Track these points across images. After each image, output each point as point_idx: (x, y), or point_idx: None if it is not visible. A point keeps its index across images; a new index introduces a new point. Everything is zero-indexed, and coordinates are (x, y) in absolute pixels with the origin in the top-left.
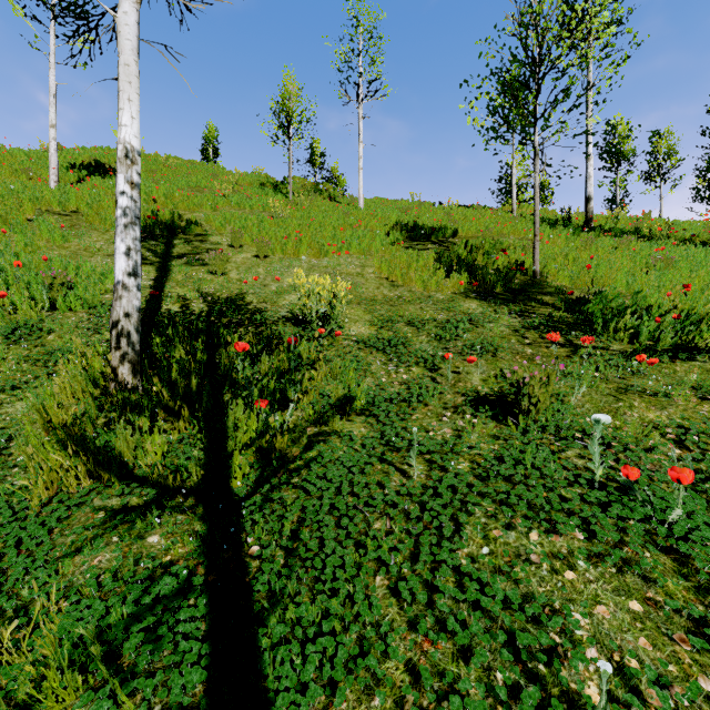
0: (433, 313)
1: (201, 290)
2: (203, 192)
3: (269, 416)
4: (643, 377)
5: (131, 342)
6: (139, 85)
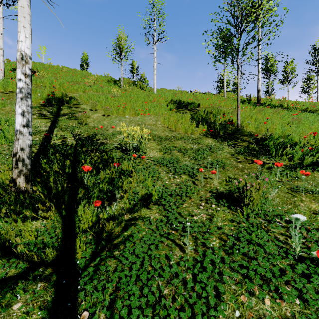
0: (191, 145)
1: (73, 132)
2: (79, 84)
3: (100, 213)
4: (300, 181)
5: (25, 164)
6: (30, 19)
